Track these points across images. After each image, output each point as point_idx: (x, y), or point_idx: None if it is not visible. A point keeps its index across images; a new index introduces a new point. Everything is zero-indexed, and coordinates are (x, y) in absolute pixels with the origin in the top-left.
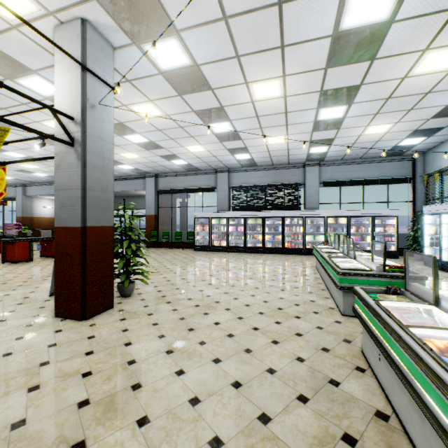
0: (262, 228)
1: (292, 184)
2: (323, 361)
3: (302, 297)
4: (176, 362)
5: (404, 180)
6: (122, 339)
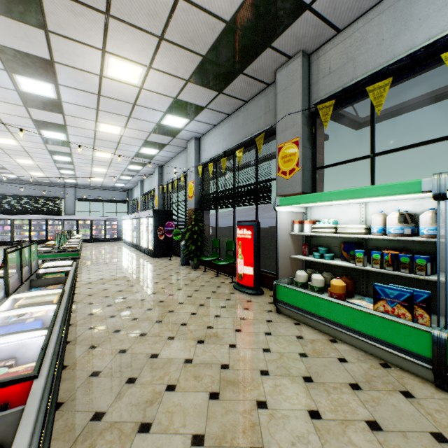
0: (28, 227)
1: (55, 197)
2: None
3: None
4: None
5: (124, 201)
6: None
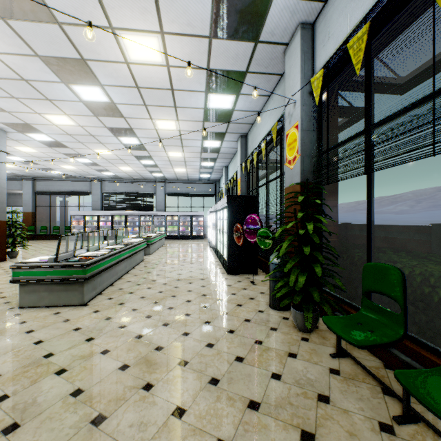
0: (125, 223)
1: (148, 193)
2: None
3: None
4: None
5: (211, 195)
6: None
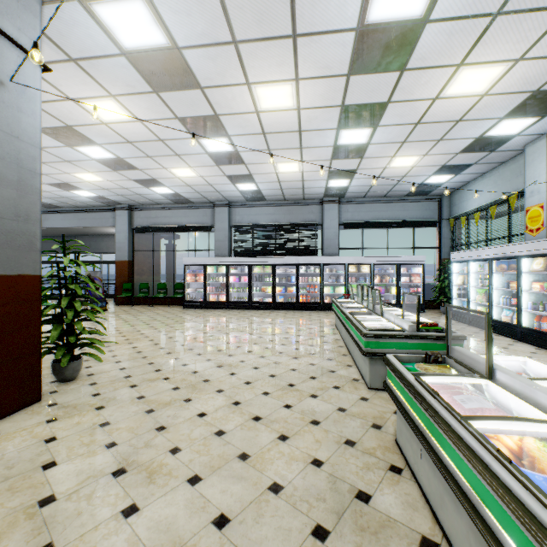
0: (271, 278)
1: (308, 224)
2: (348, 462)
3: (320, 366)
4: (126, 492)
5: (431, 223)
6: (40, 456)
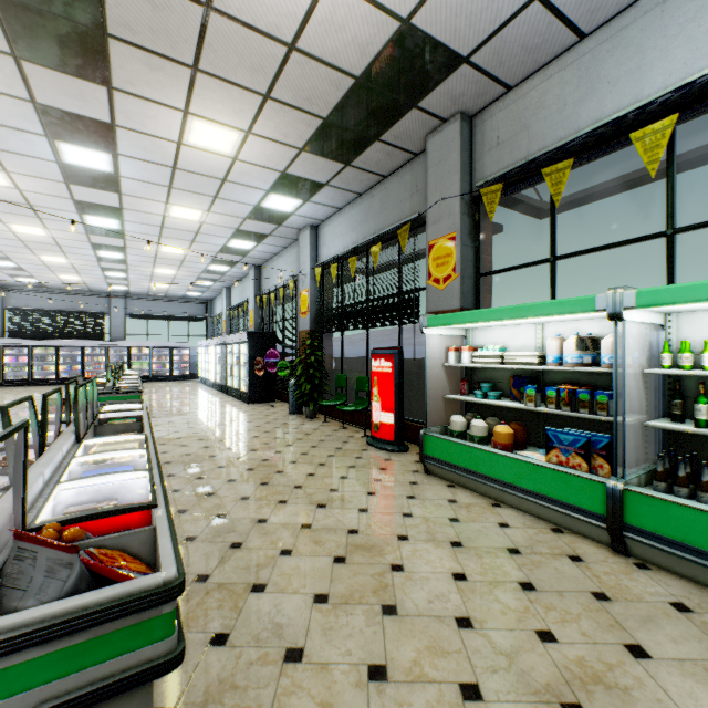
0: (55, 358)
1: (96, 313)
2: None
3: None
4: None
5: (200, 319)
6: None
